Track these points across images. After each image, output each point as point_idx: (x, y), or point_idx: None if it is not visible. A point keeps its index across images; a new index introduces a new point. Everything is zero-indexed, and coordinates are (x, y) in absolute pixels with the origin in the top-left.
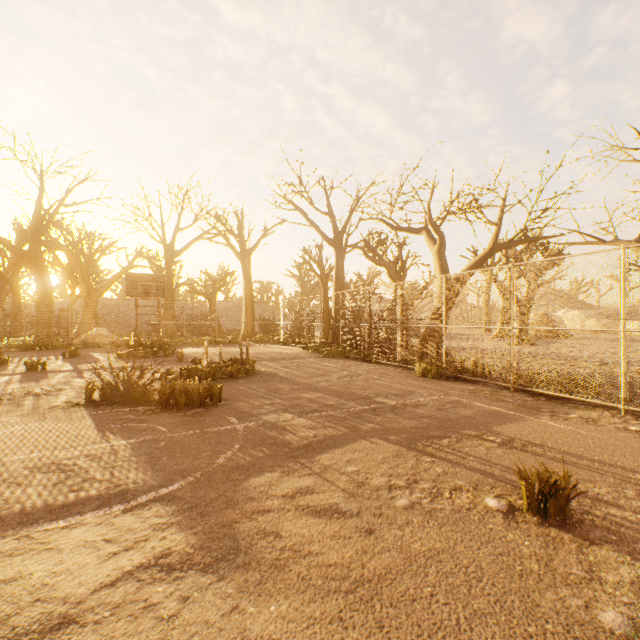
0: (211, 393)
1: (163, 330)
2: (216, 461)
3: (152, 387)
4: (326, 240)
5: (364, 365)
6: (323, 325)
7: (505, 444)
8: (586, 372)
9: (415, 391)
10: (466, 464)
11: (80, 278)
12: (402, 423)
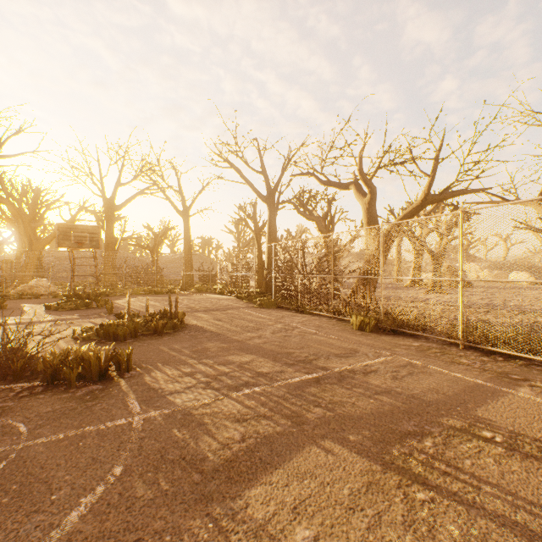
0: (118, 360)
1: (104, 281)
2: (64, 520)
3: (57, 349)
4: (260, 197)
5: (298, 316)
6: (257, 276)
7: (514, 448)
8: (515, 322)
9: (358, 350)
10: (489, 508)
11: (22, 230)
12: (358, 406)
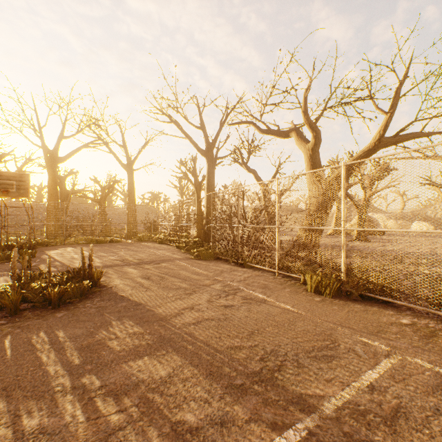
0: None
1: (46, 230)
2: None
3: None
4: (199, 150)
5: (238, 271)
6: (197, 225)
7: None
8: None
9: (335, 338)
10: None
11: None
12: None
